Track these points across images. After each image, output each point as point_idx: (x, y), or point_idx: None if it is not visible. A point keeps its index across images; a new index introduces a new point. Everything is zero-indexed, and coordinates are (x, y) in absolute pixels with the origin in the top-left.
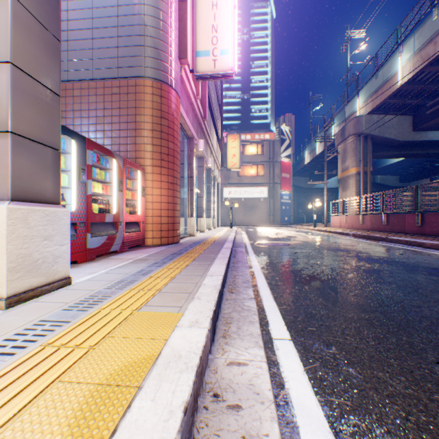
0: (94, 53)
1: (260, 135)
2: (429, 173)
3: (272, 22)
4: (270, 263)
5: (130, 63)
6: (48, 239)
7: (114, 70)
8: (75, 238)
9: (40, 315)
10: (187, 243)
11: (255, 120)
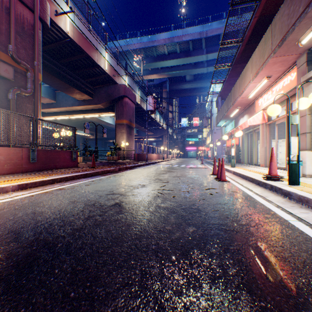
0: None
1: None
2: None
3: None
4: None
5: None
6: None
7: None
8: None
9: None
10: None
11: None
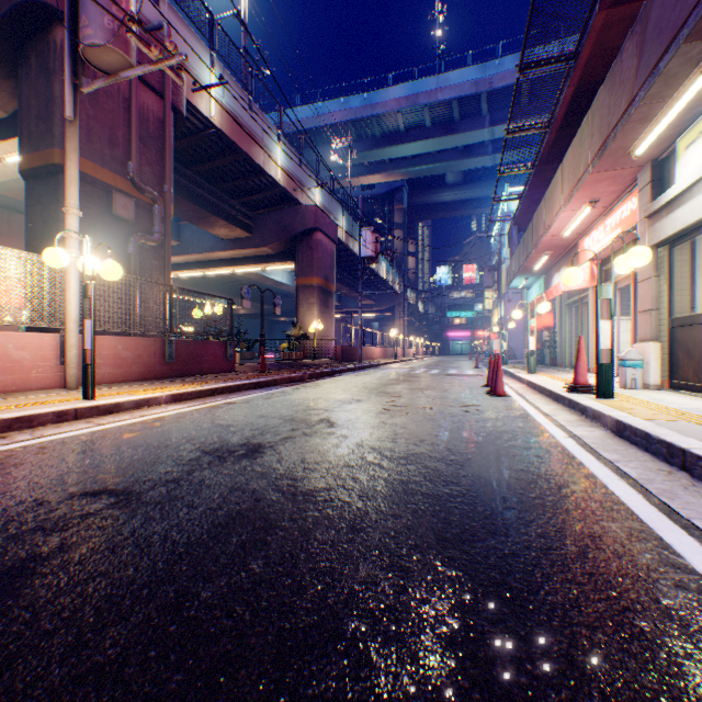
0: None
1: None
2: None
3: None
4: None
5: None
6: None
7: None
8: None
9: None
10: None
11: None
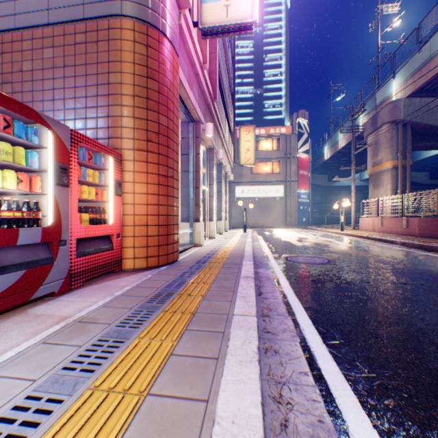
0: None
1: (276, 129)
2: None
3: (286, 13)
4: (330, 315)
5: None
6: None
7: (77, 8)
8: None
9: None
10: (188, 262)
11: (268, 116)
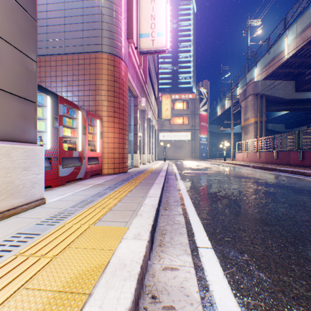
0: (65, 35)
1: (186, 95)
2: (306, 122)
3: (194, 15)
4: (193, 187)
5: (92, 42)
6: (27, 170)
7: (80, 47)
8: (49, 169)
9: (17, 228)
10: (133, 172)
11: (182, 85)
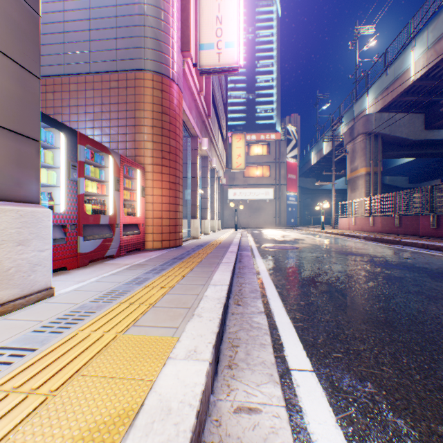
0: (91, 45)
1: (266, 135)
2: (440, 174)
3: (278, 21)
4: (279, 268)
5: (129, 55)
6: (23, 244)
7: (112, 63)
8: (64, 242)
9: (2, 339)
10: (190, 246)
11: (260, 120)
